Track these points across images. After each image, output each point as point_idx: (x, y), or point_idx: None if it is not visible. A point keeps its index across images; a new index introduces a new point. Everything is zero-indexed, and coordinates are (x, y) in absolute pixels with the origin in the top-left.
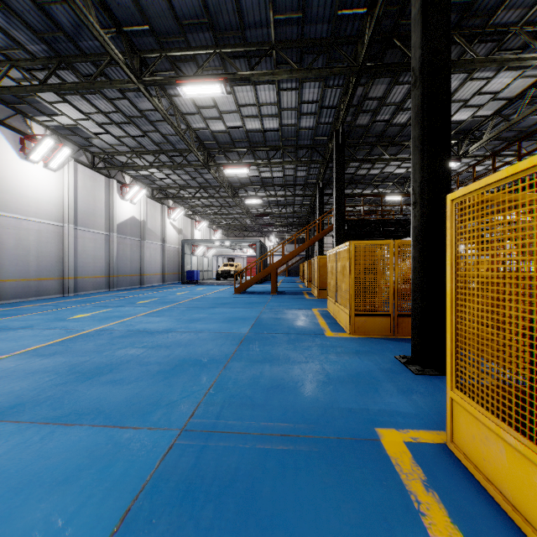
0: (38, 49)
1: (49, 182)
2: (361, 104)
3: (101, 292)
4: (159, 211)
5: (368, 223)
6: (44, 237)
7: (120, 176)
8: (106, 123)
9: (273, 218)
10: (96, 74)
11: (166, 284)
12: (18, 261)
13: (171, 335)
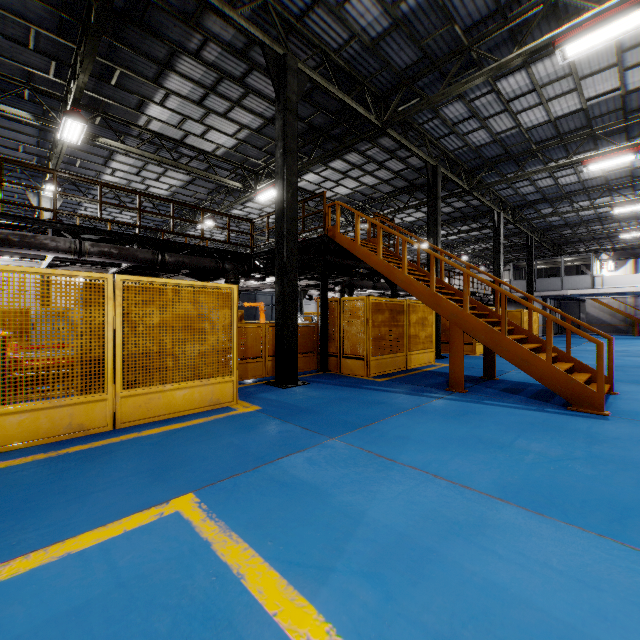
0: None
1: None
2: None
3: None
4: None
5: None
6: None
7: None
8: None
9: None
10: None
11: None
12: None
13: None
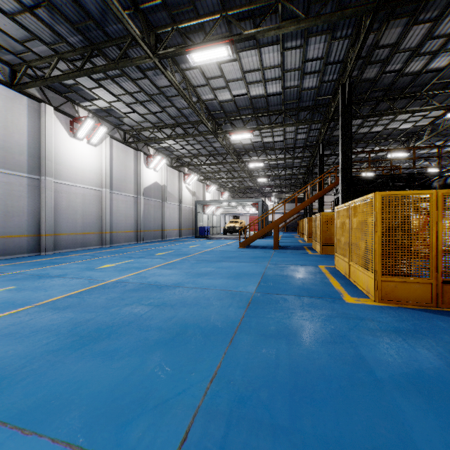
0: (76, 41)
1: (91, 155)
2: (370, 54)
3: (131, 244)
4: (176, 177)
5: (376, 178)
6: (88, 199)
7: (146, 149)
8: (133, 103)
9: (273, 180)
10: (119, 55)
11: (182, 238)
12: (67, 219)
13: (178, 290)
